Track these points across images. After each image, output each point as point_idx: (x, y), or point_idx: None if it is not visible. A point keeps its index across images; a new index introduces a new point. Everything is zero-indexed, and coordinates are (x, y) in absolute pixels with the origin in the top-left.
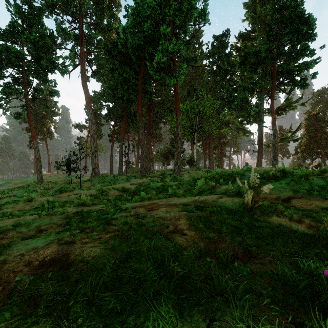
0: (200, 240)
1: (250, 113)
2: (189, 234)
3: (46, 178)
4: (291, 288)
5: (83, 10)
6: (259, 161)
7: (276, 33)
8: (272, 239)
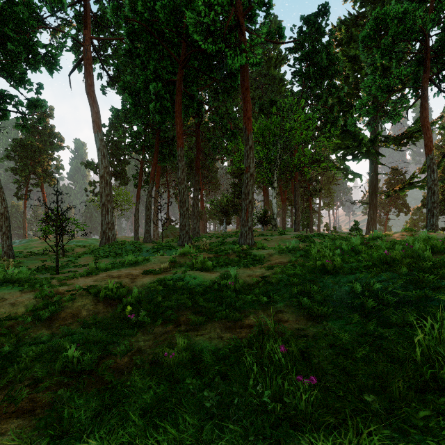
0: None
1: (362, 140)
2: None
3: (35, 246)
4: None
5: None
6: (371, 218)
7: None
8: None
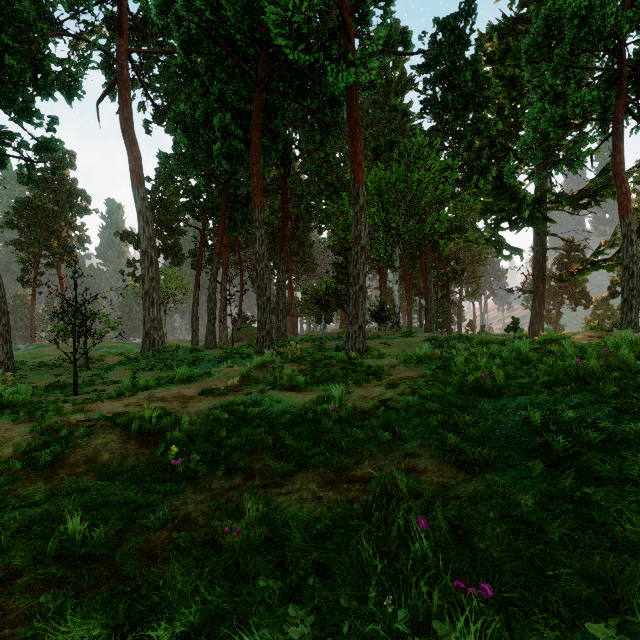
0: None
1: (523, 200)
2: None
3: (47, 353)
4: None
5: None
6: (536, 313)
7: None
8: None
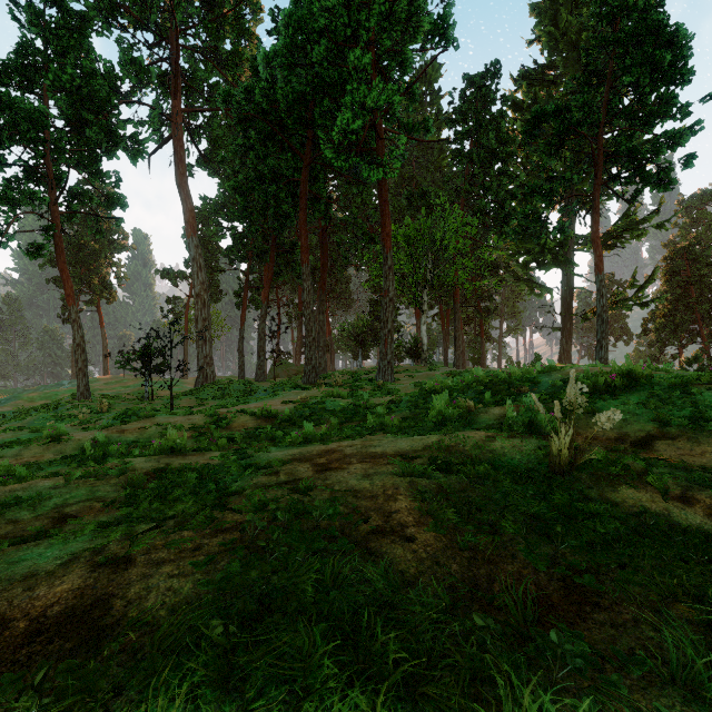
0: (450, 556)
1: (545, 245)
2: (421, 538)
3: (98, 388)
4: (711, 708)
5: (179, 19)
6: (564, 350)
7: (604, 69)
8: (629, 549)
